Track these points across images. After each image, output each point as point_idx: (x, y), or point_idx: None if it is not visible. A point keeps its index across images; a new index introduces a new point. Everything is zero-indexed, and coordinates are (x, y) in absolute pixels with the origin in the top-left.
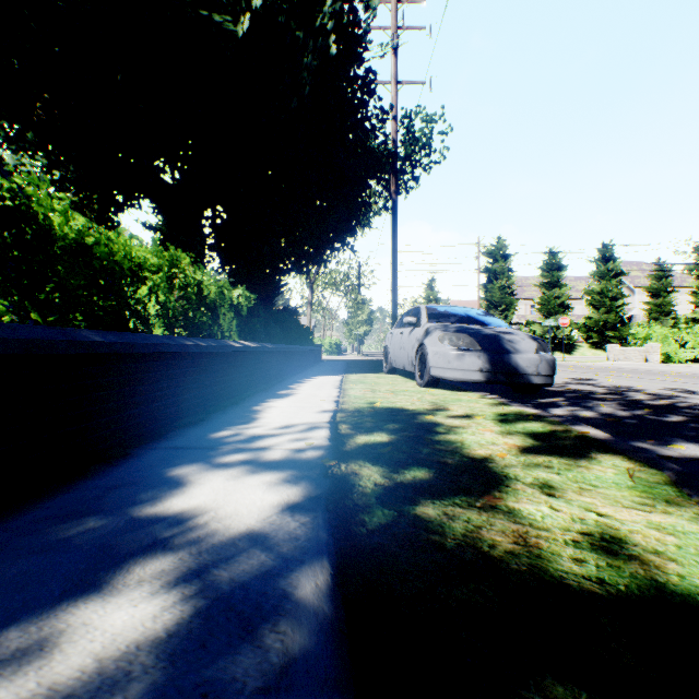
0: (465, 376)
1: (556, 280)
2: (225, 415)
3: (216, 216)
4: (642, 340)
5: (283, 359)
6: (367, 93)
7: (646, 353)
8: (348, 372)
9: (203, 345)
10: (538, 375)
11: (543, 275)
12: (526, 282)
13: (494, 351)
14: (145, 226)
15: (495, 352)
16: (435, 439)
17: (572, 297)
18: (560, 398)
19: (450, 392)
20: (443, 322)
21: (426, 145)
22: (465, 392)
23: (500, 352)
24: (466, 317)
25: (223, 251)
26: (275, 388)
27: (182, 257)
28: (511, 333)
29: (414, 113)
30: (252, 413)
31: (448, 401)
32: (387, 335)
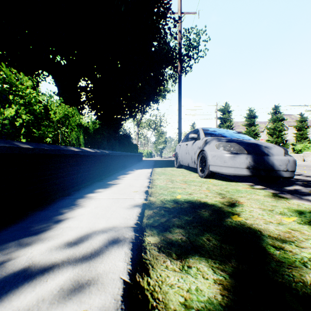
0: (236, 171)
1: (253, 122)
2: (39, 213)
3: (87, 86)
4: (301, 150)
5: (118, 160)
6: (166, 8)
7: (303, 156)
8: (155, 167)
9: (26, 147)
10: (287, 171)
11: (246, 120)
12: (237, 124)
13: (256, 154)
14: (55, 94)
15: (257, 155)
16: (296, 292)
17: (260, 130)
18: (297, 185)
19: (225, 182)
20: (215, 137)
21: (196, 47)
22: (235, 182)
23: (261, 155)
24: (228, 134)
25: (90, 104)
26: (108, 178)
27: (23, 78)
28: (264, 142)
29: (190, 28)
30: (68, 209)
31: (231, 192)
32: (176, 146)
